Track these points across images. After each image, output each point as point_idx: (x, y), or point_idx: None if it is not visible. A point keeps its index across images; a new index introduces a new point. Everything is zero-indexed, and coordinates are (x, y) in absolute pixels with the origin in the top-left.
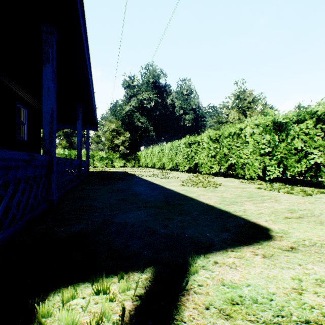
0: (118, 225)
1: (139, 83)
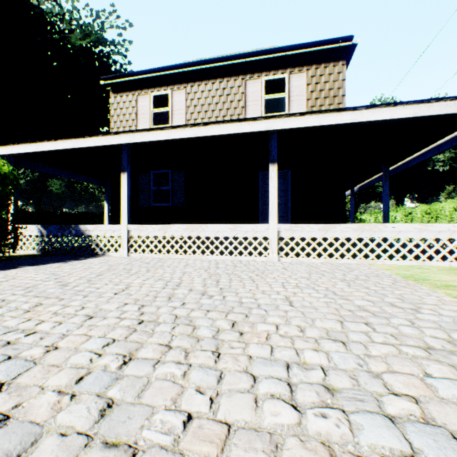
0: None
1: None
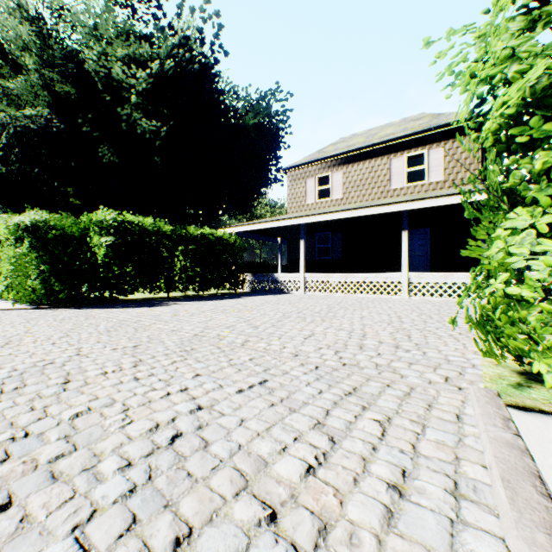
0: None
1: None
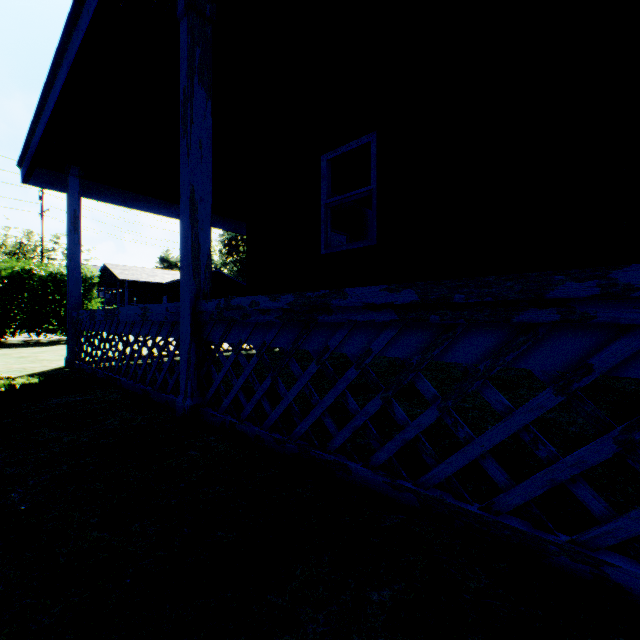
0: None
1: None
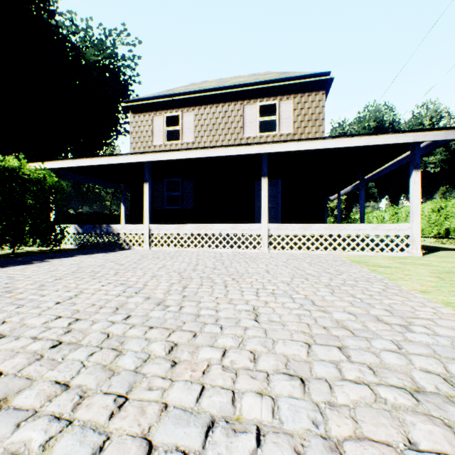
0: None
1: (352, 128)
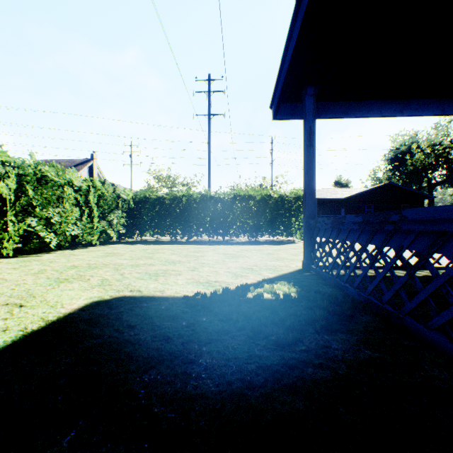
0: (264, 339)
1: None
